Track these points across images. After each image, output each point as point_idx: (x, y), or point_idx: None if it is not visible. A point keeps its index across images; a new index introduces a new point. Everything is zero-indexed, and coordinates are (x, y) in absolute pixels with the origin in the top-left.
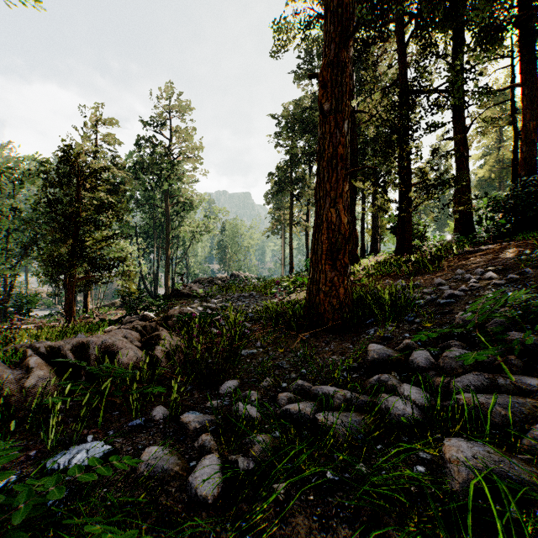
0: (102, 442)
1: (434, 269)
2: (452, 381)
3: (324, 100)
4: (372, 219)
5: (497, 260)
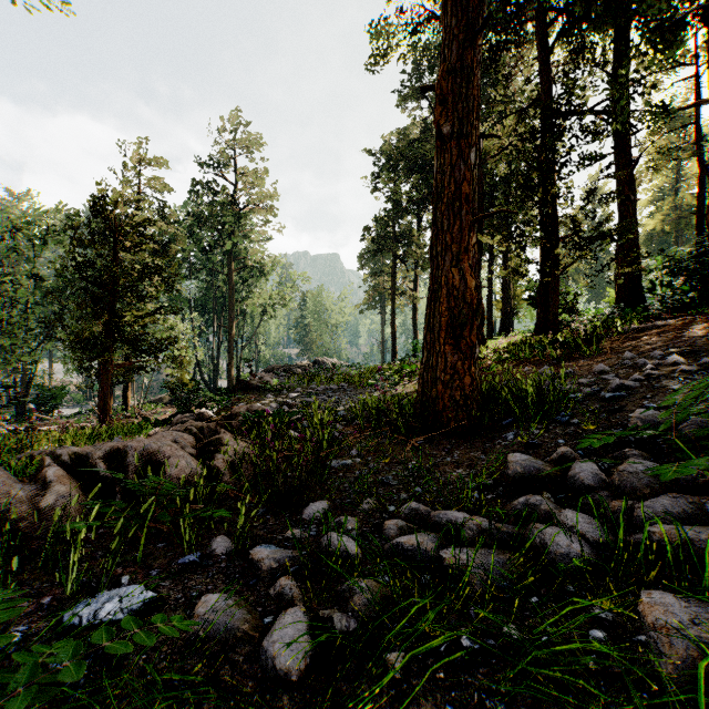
0: (142, 586)
1: (591, 352)
2: (637, 506)
3: (443, 120)
4: (503, 287)
5: (680, 339)
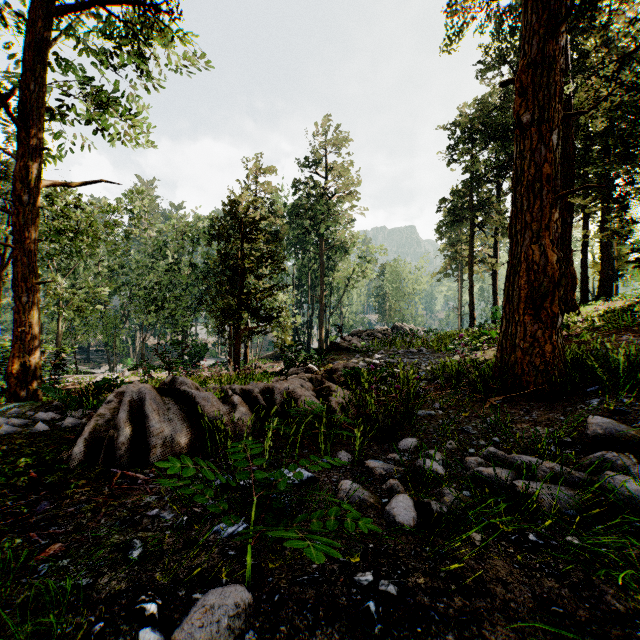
0: (304, 470)
1: None
2: None
3: (523, 110)
4: (601, 248)
5: None
